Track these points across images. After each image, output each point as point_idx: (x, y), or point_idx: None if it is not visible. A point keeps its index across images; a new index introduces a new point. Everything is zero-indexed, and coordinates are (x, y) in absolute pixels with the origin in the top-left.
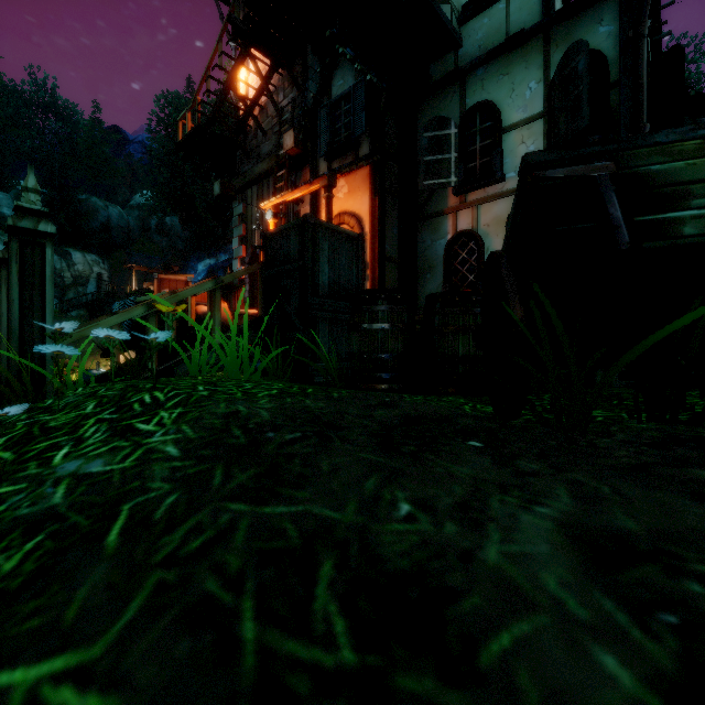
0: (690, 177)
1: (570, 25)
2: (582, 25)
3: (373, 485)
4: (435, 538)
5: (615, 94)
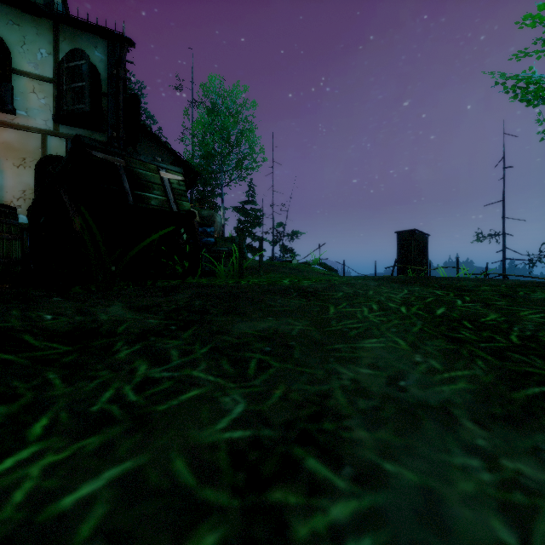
0: (153, 181)
1: (75, 32)
2: (84, 39)
3: (18, 313)
4: (75, 321)
5: (105, 100)
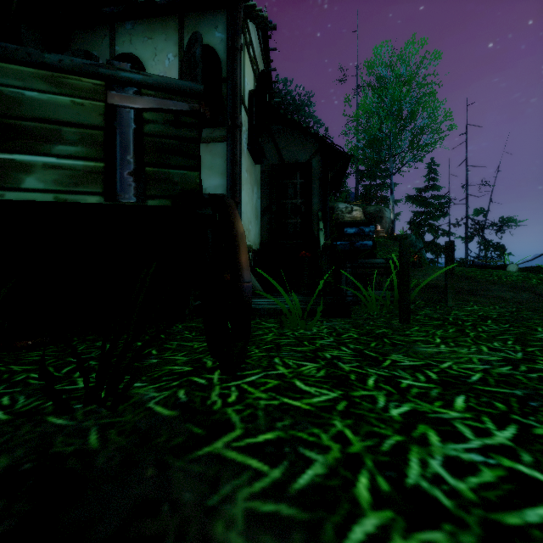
0: (69, 117)
1: (197, 20)
2: (205, 24)
3: None
4: None
5: (225, 87)
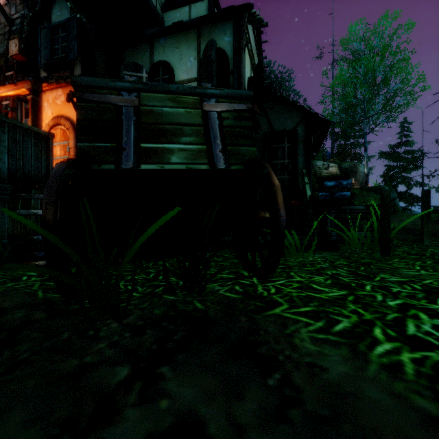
0: (185, 121)
1: (210, 30)
2: (216, 32)
3: None
4: None
5: (232, 78)
